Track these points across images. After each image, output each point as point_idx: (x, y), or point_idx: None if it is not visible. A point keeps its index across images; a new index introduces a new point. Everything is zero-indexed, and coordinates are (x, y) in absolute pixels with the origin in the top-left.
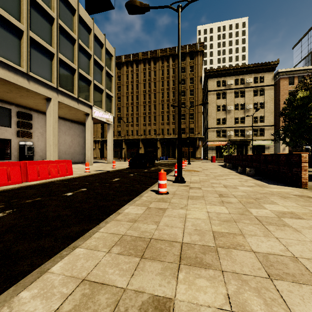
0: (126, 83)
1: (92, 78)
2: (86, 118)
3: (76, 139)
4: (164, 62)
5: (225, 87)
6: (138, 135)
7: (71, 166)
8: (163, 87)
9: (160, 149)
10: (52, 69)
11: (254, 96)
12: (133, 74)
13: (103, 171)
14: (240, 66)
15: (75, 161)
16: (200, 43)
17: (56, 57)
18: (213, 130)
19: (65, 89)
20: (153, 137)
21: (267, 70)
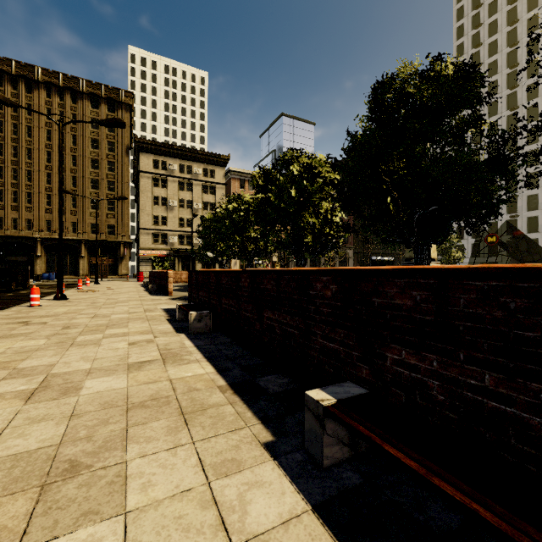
0: None
1: None
2: None
3: None
4: (53, 96)
5: (166, 171)
6: None
7: None
8: (50, 141)
9: (42, 259)
10: None
11: (203, 193)
12: None
13: None
14: (186, 148)
15: None
16: (126, 91)
17: None
18: (149, 232)
19: None
20: (25, 235)
21: (218, 164)
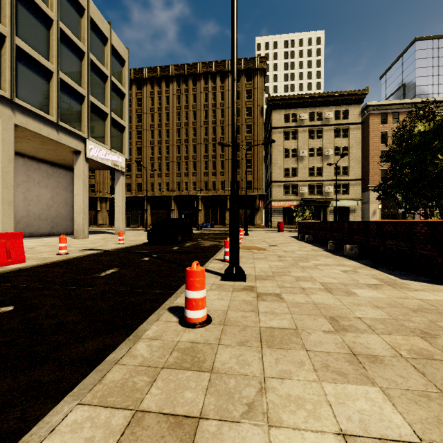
0: (151, 111)
1: (87, 91)
2: (74, 158)
3: (60, 194)
4: (208, 82)
5: (296, 122)
6: (169, 191)
7: (22, 246)
8: (206, 118)
9: (202, 212)
10: (2, 64)
11: (335, 138)
12: (161, 98)
13: (95, 251)
14: (317, 94)
15: (59, 231)
16: (260, 58)
17: (10, 43)
18: (280, 184)
19: (31, 105)
20: (192, 194)
21: (352, 102)
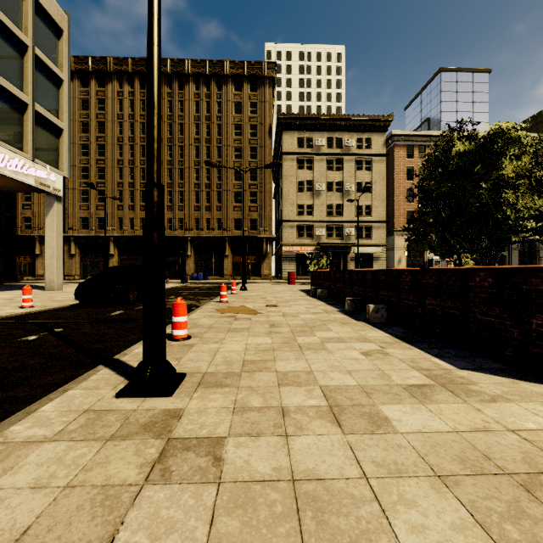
0: (119, 118)
1: None
2: None
3: None
4: (201, 87)
5: (312, 149)
6: None
7: None
8: (198, 135)
9: (192, 259)
10: None
11: (357, 171)
12: (134, 101)
13: None
14: (336, 116)
15: None
16: (268, 63)
17: None
18: (292, 225)
19: None
20: (177, 234)
21: (376, 129)
